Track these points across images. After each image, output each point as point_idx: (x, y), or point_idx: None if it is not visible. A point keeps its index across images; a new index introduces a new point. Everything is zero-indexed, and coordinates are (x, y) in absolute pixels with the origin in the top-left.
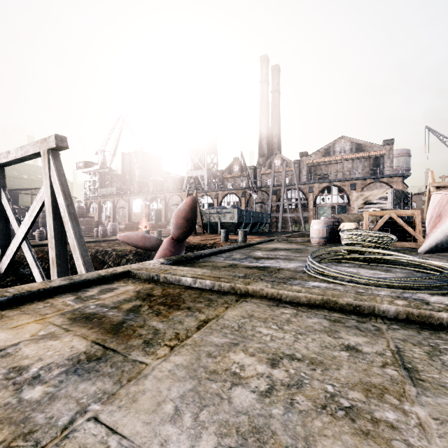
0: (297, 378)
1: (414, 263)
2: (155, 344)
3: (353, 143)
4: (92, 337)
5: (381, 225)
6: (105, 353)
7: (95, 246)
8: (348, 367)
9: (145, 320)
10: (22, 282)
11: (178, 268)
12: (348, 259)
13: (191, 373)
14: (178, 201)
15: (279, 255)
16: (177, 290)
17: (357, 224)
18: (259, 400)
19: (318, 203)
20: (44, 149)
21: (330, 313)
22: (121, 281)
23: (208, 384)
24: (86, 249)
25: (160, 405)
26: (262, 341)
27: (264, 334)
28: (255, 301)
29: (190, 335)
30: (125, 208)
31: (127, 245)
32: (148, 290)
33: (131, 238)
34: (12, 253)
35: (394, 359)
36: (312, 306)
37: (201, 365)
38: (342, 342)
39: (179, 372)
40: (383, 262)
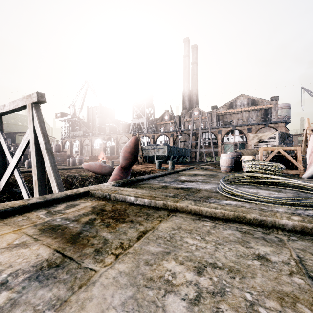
0: (219, 286)
1: (298, 185)
2: (103, 253)
3: (250, 99)
4: (55, 245)
5: (271, 157)
6: (63, 260)
7: (67, 172)
8: (261, 276)
9: (97, 231)
10: (14, 198)
11: (124, 189)
12: (249, 182)
13: (131, 280)
14: (126, 141)
15: (198, 179)
16: (123, 206)
17: (254, 156)
18: (189, 308)
19: (225, 141)
20: (29, 103)
21: (241, 225)
22: (82, 199)
23: (146, 291)
24: (59, 175)
25: (104, 312)
26: (189, 250)
27: (191, 244)
28: (182, 215)
29: (131, 245)
30: (89, 145)
31: (89, 171)
32: (101, 206)
33: (92, 166)
34: (7, 177)
35: (298, 268)
36: (226, 220)
37: (140, 273)
38: (253, 252)
39: (122, 279)
40: (275, 184)
